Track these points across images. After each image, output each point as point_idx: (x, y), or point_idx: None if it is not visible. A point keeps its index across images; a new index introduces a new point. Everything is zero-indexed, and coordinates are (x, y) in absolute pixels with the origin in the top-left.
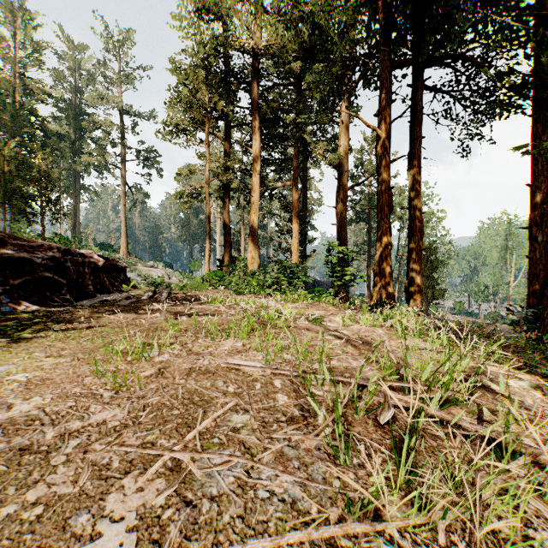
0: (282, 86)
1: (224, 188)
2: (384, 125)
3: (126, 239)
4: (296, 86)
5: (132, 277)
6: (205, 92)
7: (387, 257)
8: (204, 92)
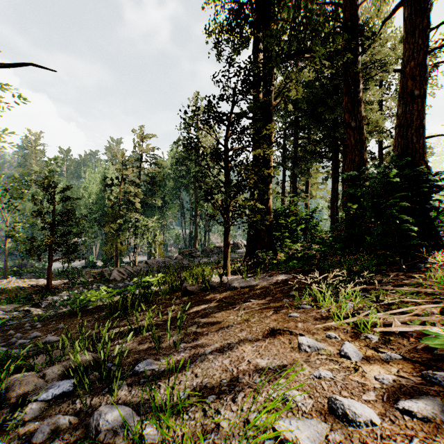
0: None
1: None
2: None
3: None
4: None
5: None
6: None
7: None
8: None
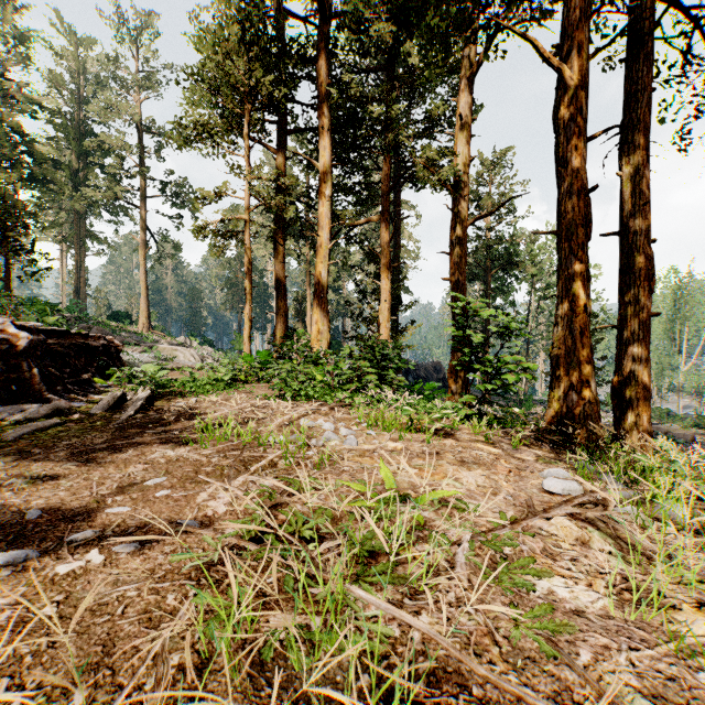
0: (364, 72)
1: (276, 225)
2: (578, 61)
3: (147, 305)
4: (387, 68)
5: (145, 360)
6: (240, 59)
7: (584, 330)
8: (242, 71)
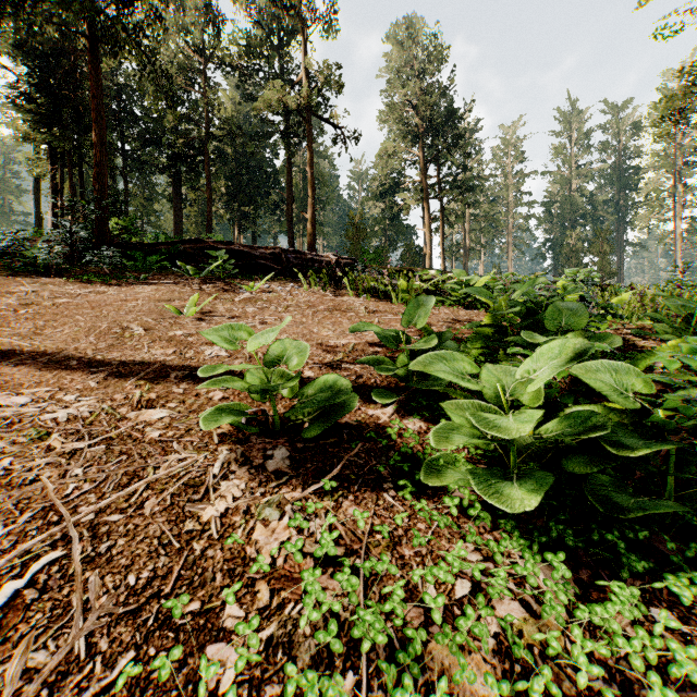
0: None
1: None
2: None
3: None
4: None
5: None
6: None
7: None
8: None
